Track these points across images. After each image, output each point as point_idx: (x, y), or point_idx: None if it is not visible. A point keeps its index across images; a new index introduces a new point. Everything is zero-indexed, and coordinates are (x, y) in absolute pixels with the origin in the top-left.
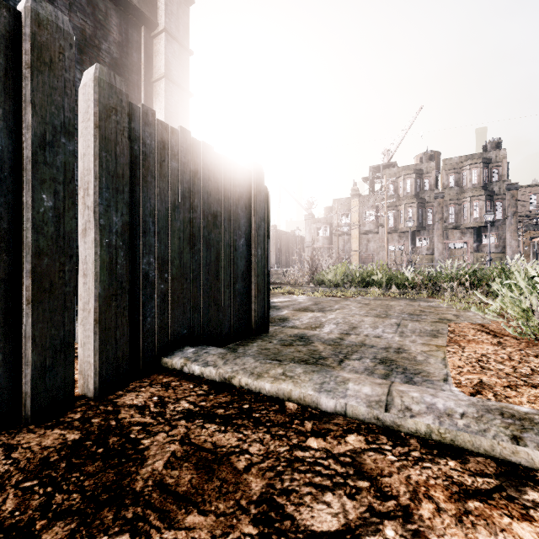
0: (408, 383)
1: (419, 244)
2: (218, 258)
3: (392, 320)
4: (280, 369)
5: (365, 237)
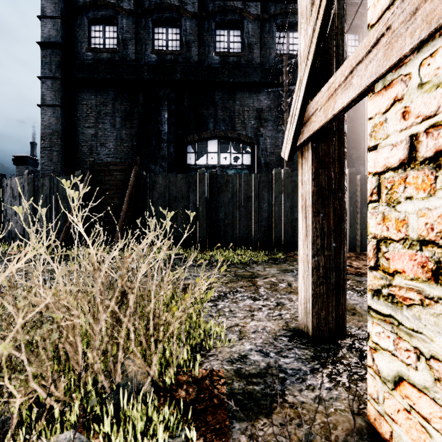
0: None
1: None
2: None
3: None
4: None
5: None
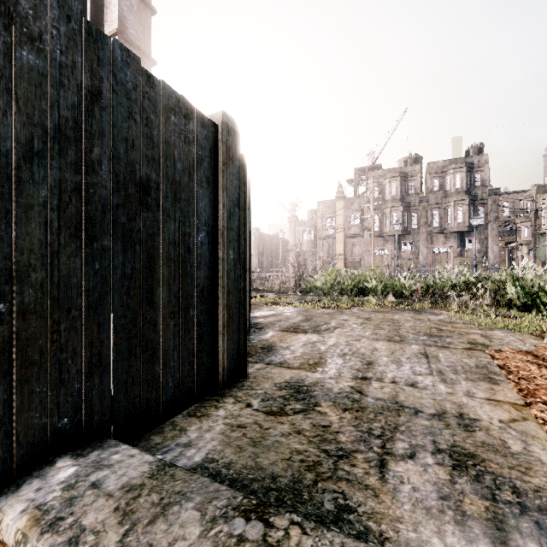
0: None
1: (404, 248)
2: (152, 266)
3: (412, 347)
4: None
5: (351, 240)
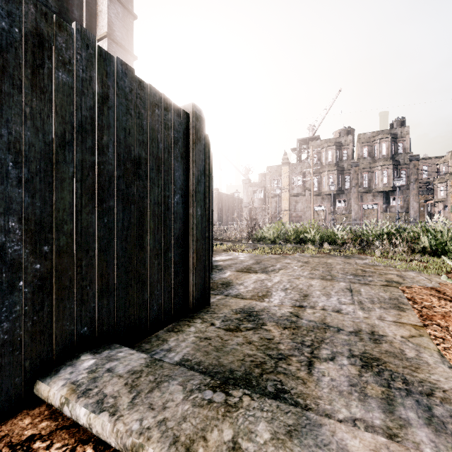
0: (434, 425)
1: (339, 205)
2: (142, 220)
3: (340, 283)
4: (228, 426)
5: (294, 198)
